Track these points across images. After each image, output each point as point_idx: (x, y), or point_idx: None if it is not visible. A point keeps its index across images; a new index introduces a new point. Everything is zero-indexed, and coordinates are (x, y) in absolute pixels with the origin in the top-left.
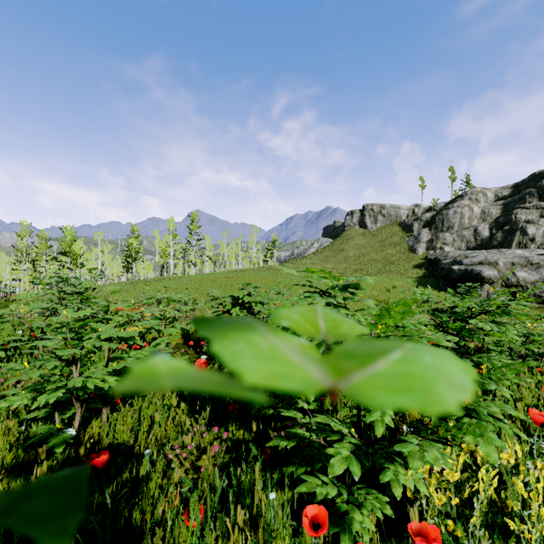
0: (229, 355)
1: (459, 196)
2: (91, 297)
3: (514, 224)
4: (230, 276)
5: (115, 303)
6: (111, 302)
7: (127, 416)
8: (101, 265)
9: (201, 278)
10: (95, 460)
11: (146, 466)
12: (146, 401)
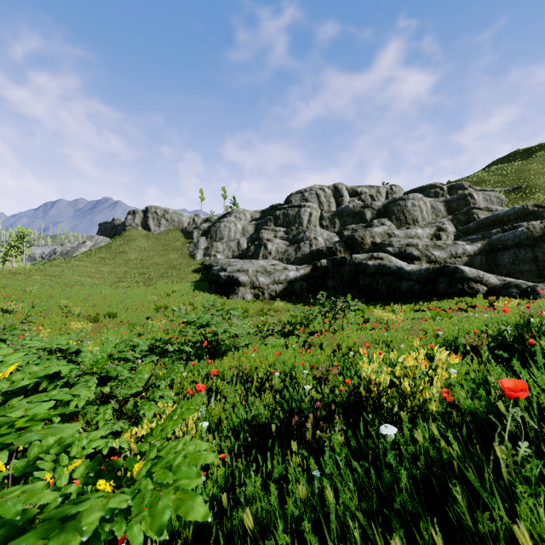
0: (10, 415)
1: (228, 213)
2: None
3: (261, 241)
4: None
5: None
6: None
7: None
8: None
9: None
10: None
11: None
12: None
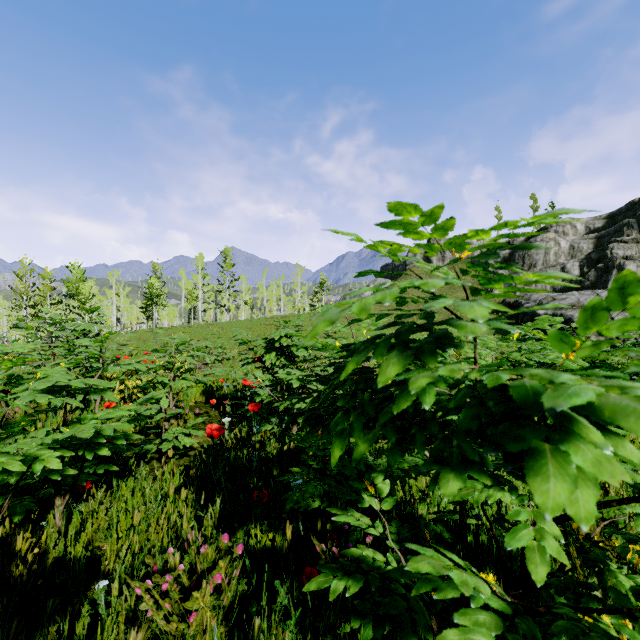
0: None
1: (543, 229)
2: None
3: (610, 261)
4: (270, 323)
5: (129, 354)
6: (125, 353)
7: (101, 508)
8: (117, 311)
9: (234, 325)
10: None
11: (85, 619)
12: (131, 485)
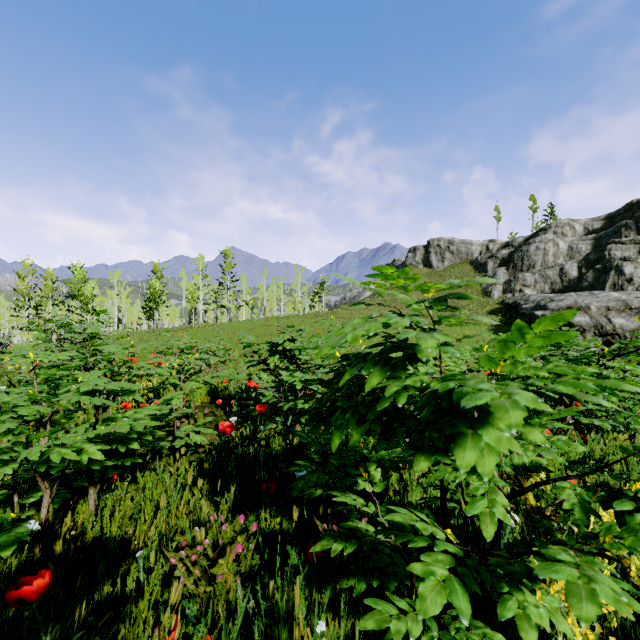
0: None
1: (542, 230)
2: (95, 345)
3: (608, 262)
4: (271, 324)
5: (132, 355)
6: (128, 354)
7: (126, 497)
8: (118, 311)
9: (235, 326)
10: (22, 587)
11: (134, 577)
12: (152, 477)
